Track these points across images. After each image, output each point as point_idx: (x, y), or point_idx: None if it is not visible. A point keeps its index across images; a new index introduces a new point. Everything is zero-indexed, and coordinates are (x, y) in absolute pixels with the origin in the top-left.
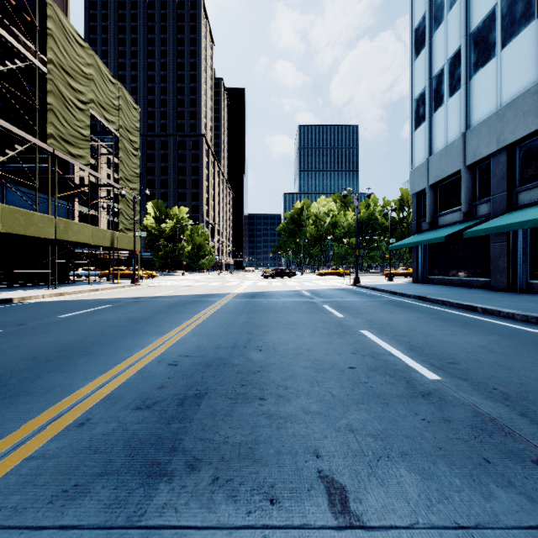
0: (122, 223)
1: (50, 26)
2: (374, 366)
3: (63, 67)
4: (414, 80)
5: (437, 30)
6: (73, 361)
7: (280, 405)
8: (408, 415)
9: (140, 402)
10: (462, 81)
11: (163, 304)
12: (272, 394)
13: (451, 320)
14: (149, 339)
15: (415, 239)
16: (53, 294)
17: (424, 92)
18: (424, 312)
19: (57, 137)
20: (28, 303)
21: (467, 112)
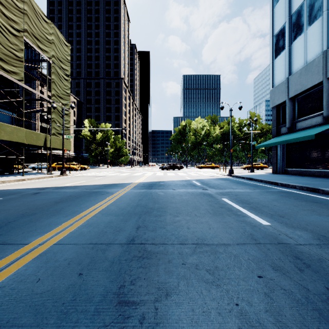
0: (54, 128)
1: None
2: None
3: None
4: (274, 20)
5: None
6: None
7: None
8: None
9: None
10: (324, 8)
11: (55, 197)
12: None
13: None
14: None
15: (280, 139)
16: None
17: (283, 28)
18: None
19: None
20: None
21: (328, 33)
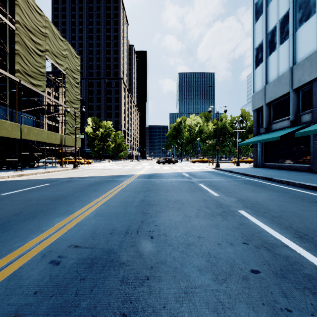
0: (68, 129)
1: None
2: (279, 269)
3: (26, 27)
4: (255, 36)
5: (271, 2)
6: None
7: None
8: None
9: None
10: (290, 32)
11: (86, 183)
12: None
13: (306, 199)
14: (54, 220)
15: (257, 138)
16: (16, 175)
17: (261, 43)
18: (277, 191)
19: (22, 72)
20: None
21: (294, 53)
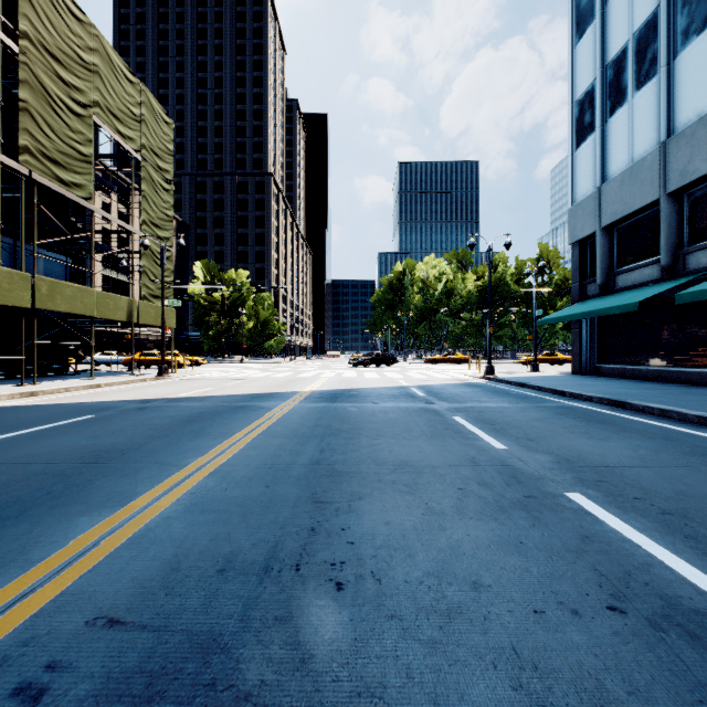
0: (146, 287)
1: None
2: None
3: (47, 47)
4: (576, 73)
5: None
6: None
7: None
8: None
9: None
10: (661, 61)
11: (180, 415)
12: None
13: None
14: (72, 524)
15: (582, 308)
16: (17, 394)
17: (592, 89)
18: (648, 435)
19: (36, 153)
20: None
21: (670, 109)
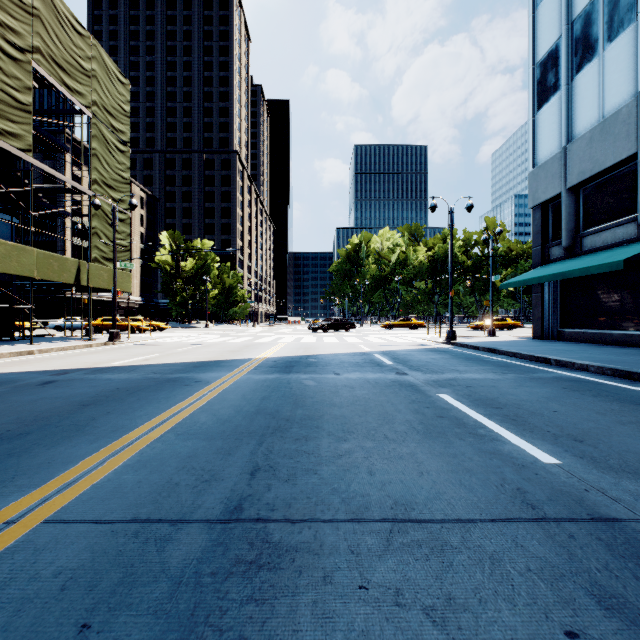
0: (97, 249)
1: None
2: None
3: None
4: (537, 34)
5: None
6: None
7: None
8: None
9: None
10: (639, 5)
11: (84, 393)
12: None
13: None
14: None
15: (550, 270)
16: None
17: (555, 48)
18: None
19: None
20: None
21: None
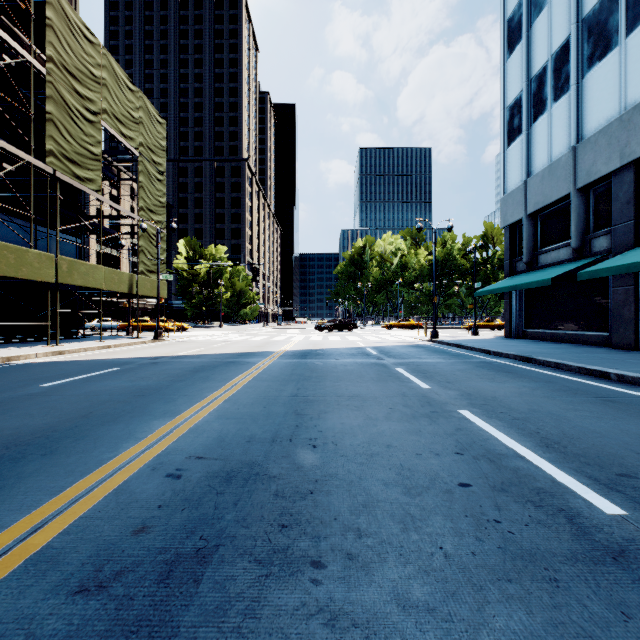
0: (143, 263)
1: (50, 15)
2: (500, 482)
3: (66, 67)
4: (507, 83)
5: (537, 18)
6: (19, 468)
7: (351, 584)
8: (612, 620)
9: (91, 571)
10: (572, 80)
11: (186, 367)
12: (336, 551)
13: (581, 393)
14: (151, 424)
15: (510, 282)
16: (50, 353)
17: (519, 98)
18: (536, 379)
19: (59, 155)
20: (12, 366)
21: (579, 119)
